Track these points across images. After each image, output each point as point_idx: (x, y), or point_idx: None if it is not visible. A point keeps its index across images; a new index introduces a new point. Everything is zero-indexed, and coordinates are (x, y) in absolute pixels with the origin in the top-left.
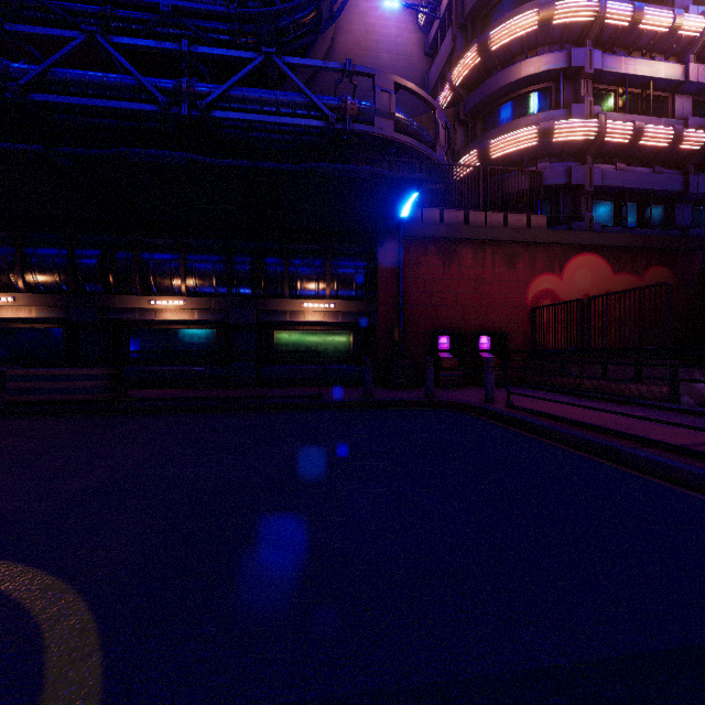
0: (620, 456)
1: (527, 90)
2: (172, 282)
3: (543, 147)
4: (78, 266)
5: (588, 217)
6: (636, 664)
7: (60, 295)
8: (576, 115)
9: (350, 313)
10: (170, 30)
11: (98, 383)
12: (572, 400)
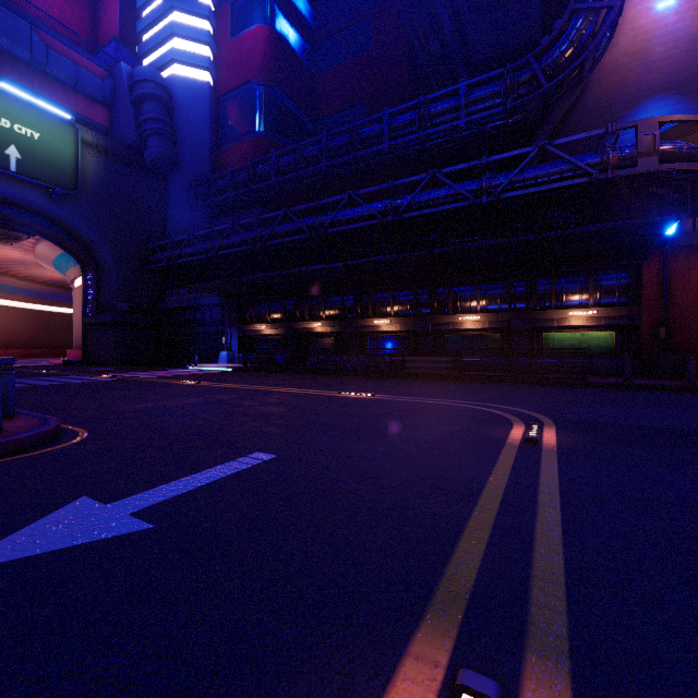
0: None
1: None
2: (470, 304)
3: None
4: (419, 300)
5: None
6: (694, 430)
7: (411, 317)
8: None
9: (613, 317)
10: (462, 134)
11: (446, 365)
12: None
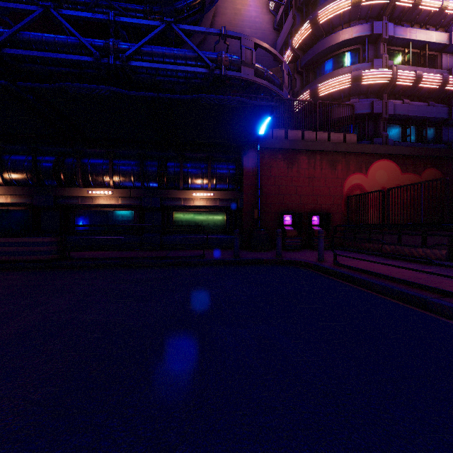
0: (427, 304)
1: (343, 50)
2: (103, 179)
3: (354, 88)
4: (39, 167)
5: (385, 135)
6: None
7: (26, 187)
8: (377, 66)
9: (225, 200)
10: (103, 9)
11: (49, 248)
12: (378, 259)
